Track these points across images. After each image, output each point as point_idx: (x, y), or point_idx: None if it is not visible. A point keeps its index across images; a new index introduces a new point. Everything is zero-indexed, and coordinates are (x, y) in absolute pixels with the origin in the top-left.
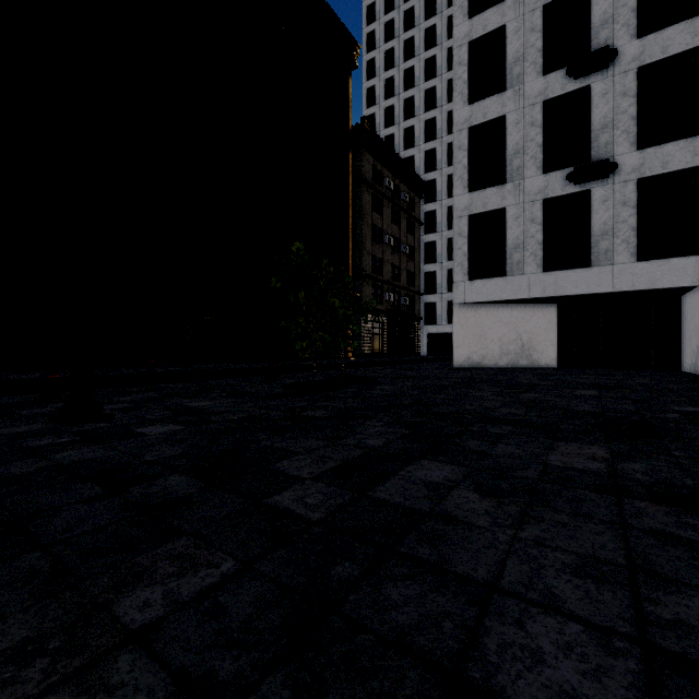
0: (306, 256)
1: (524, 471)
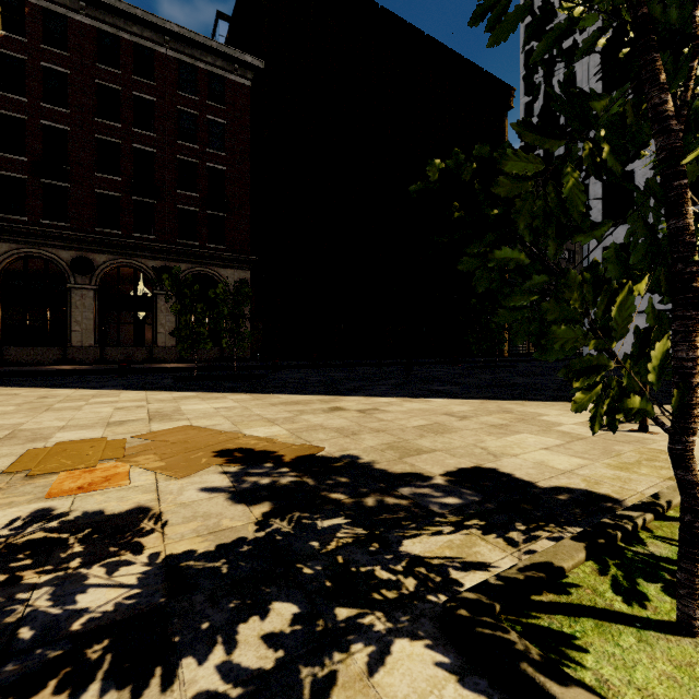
0: (477, 305)
1: (541, 378)
